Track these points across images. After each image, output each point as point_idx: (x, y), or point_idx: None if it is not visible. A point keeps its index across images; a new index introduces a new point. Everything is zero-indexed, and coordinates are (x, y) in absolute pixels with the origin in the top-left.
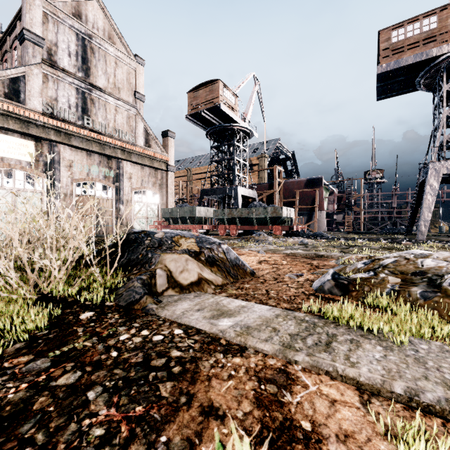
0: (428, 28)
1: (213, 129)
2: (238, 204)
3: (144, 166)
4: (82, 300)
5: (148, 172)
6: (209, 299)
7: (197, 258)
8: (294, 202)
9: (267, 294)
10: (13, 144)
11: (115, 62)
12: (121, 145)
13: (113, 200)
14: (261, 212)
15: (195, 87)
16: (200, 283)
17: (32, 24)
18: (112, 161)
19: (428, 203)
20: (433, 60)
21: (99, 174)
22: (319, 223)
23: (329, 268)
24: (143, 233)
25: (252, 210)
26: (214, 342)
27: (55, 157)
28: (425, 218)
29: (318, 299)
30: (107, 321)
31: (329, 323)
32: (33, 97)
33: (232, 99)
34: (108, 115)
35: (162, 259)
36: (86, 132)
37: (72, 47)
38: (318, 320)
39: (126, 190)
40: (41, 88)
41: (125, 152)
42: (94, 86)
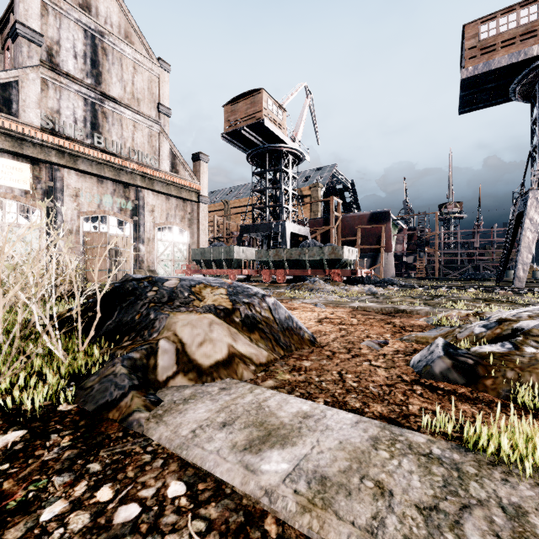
0: (527, 20)
1: (255, 150)
2: (286, 243)
3: (170, 196)
4: (8, 406)
5: (175, 204)
6: (244, 395)
7: (228, 319)
8: (355, 242)
9: (342, 383)
10: (2, 167)
11: (134, 66)
12: (141, 169)
13: (131, 238)
14: (315, 253)
15: (233, 99)
16: (232, 363)
17: (27, 17)
18: (130, 190)
19: (528, 241)
20: (533, 61)
21: (113, 205)
22: (386, 267)
23: (421, 330)
24: (147, 281)
25: (305, 250)
26: (250, 527)
27: (57, 184)
28: (523, 260)
29: (431, 393)
30: (40, 457)
31: (487, 467)
32: (28, 108)
33: (279, 114)
34: (125, 133)
35: (170, 322)
36: (97, 153)
37: (79, 47)
38: (460, 457)
39: (147, 226)
40: (38, 98)
41: (146, 179)
42: (107, 95)
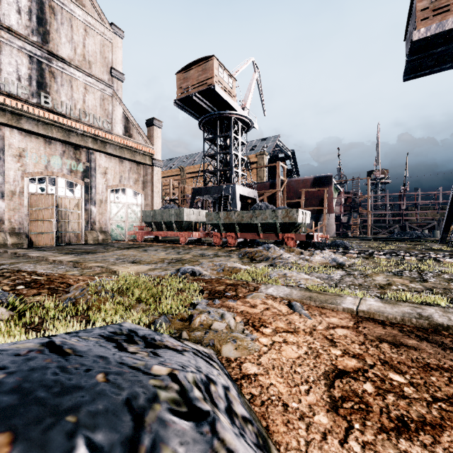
0: None
1: (207, 117)
2: (236, 205)
3: (123, 159)
4: None
5: (129, 167)
6: None
7: None
8: (299, 204)
9: None
10: None
11: (85, 29)
12: (92, 132)
13: (82, 199)
14: (268, 216)
15: (185, 66)
16: None
17: None
18: (81, 151)
19: None
20: None
21: (62, 167)
22: (327, 227)
23: None
24: None
25: (257, 213)
26: None
27: None
28: None
29: None
30: None
31: None
32: None
33: (229, 82)
34: (75, 94)
35: None
36: (43, 113)
37: (23, 2)
38: None
39: (99, 187)
40: None
41: (98, 142)
42: (55, 55)
